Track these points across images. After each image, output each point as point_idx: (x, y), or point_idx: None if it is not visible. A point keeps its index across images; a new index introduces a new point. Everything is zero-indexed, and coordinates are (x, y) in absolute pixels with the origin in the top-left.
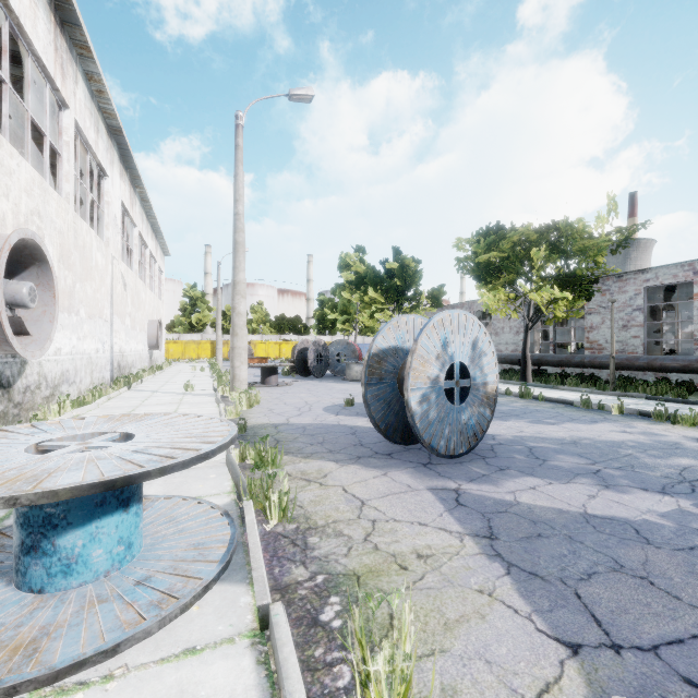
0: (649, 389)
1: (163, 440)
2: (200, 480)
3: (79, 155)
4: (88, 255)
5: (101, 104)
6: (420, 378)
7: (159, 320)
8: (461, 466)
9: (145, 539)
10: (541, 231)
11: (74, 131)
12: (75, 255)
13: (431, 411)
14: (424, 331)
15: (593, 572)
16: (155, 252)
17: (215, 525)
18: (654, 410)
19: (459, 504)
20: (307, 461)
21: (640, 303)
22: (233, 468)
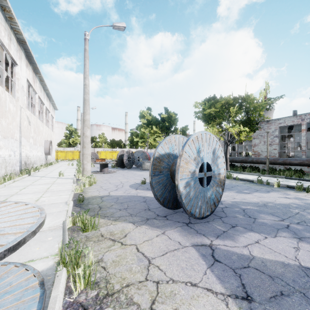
0: (286, 174)
1: None
2: (39, 243)
3: None
4: (3, 104)
5: (12, 25)
6: (185, 172)
7: (50, 140)
8: (209, 224)
9: None
10: (233, 100)
11: None
12: None
13: (191, 192)
14: (187, 143)
15: None
16: (49, 107)
17: (27, 298)
18: (296, 185)
19: (215, 260)
20: (115, 223)
21: (277, 134)
22: (63, 234)
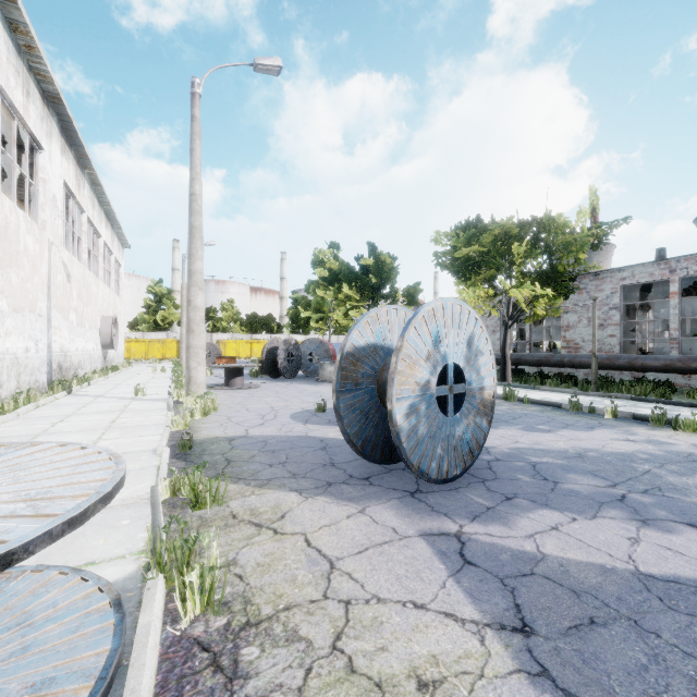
0: (633, 390)
1: None
2: (104, 530)
3: None
4: (13, 237)
5: (33, 63)
6: (407, 385)
7: (114, 316)
8: (458, 494)
9: None
10: (520, 227)
11: None
12: None
13: (420, 426)
14: (412, 323)
15: None
16: (111, 242)
17: (90, 630)
18: (653, 414)
19: (466, 562)
20: (261, 493)
21: (617, 302)
22: (153, 512)
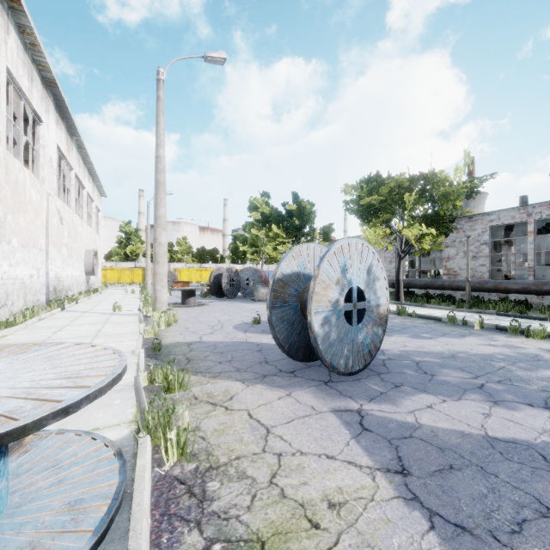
0: (498, 307)
1: (25, 383)
2: (102, 407)
3: (11, 99)
4: (21, 190)
5: (35, 56)
6: (322, 302)
7: (95, 250)
8: (360, 383)
9: (13, 496)
10: (411, 180)
11: (7, 77)
12: (7, 189)
13: (332, 333)
14: (326, 257)
15: (522, 519)
16: (92, 193)
17: (103, 470)
18: (510, 325)
19: (364, 429)
20: (214, 382)
21: (486, 239)
22: (138, 394)
